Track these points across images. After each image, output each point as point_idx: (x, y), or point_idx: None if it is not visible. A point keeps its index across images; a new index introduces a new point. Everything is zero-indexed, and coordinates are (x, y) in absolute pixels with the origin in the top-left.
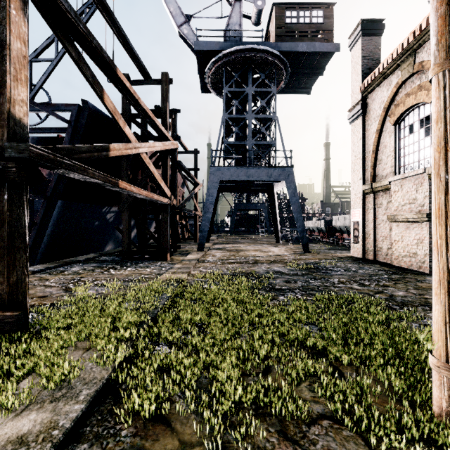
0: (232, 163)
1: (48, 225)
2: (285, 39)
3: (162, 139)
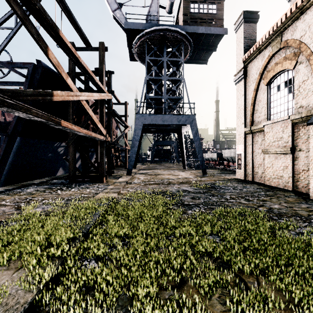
0: (152, 112)
1: (9, 156)
2: (189, 24)
3: (99, 91)
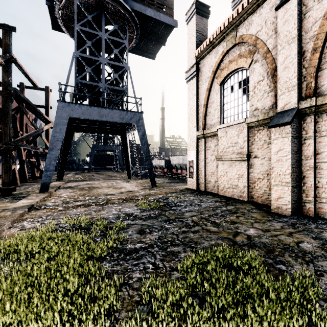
0: None
1: None
2: (136, 0)
3: None
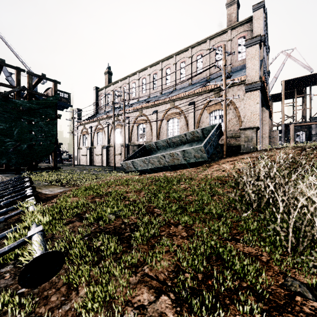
0: None
1: None
2: None
3: None
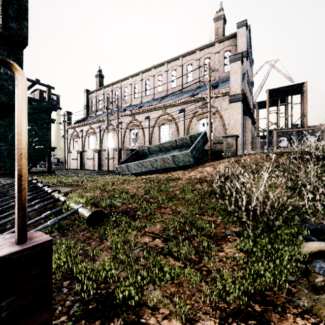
0: None
1: None
2: None
3: None
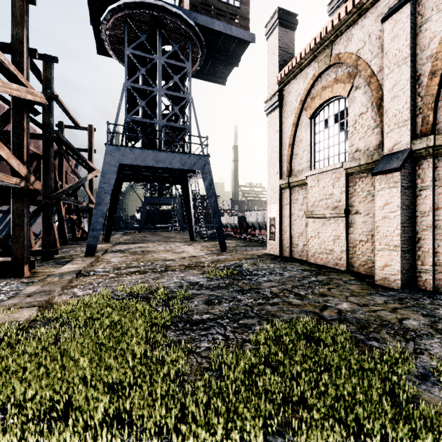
0: None
1: None
2: (200, 11)
3: (9, 80)
